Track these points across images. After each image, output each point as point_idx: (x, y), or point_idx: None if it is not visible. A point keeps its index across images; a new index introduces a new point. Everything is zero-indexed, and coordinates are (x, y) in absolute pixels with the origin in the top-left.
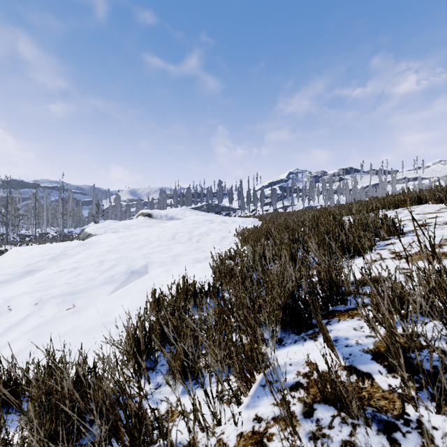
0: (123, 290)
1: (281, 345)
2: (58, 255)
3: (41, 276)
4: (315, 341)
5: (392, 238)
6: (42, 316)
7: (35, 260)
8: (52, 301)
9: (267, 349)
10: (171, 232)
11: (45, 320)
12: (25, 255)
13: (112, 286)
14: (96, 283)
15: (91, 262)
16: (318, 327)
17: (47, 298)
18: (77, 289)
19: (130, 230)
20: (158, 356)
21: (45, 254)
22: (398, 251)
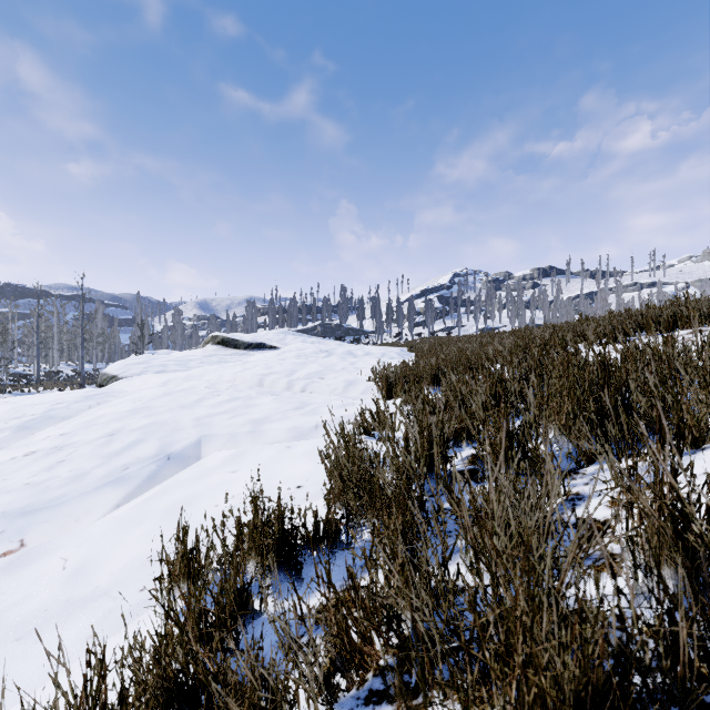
0: (136, 505)
1: None
2: (36, 418)
3: None
4: None
5: None
6: None
7: None
8: None
9: None
10: (257, 372)
11: None
12: None
13: (120, 492)
14: (86, 485)
15: (93, 434)
16: None
17: None
18: (43, 500)
19: (188, 368)
20: None
21: (14, 417)
22: None
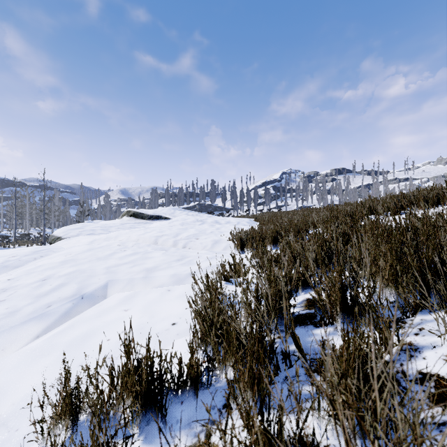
0: (47, 338)
1: None
2: None
3: None
4: None
5: None
6: None
7: None
8: None
9: None
10: (153, 235)
11: None
12: None
13: (41, 325)
14: (15, 320)
15: (31, 279)
16: None
17: None
18: None
19: (109, 231)
20: None
21: None
22: None
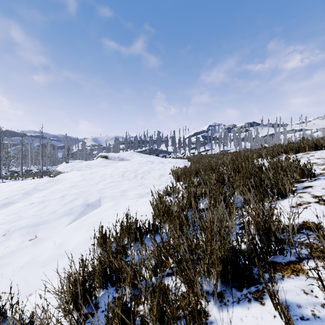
0: (78, 222)
1: (222, 303)
2: (31, 190)
3: (14, 209)
4: (262, 305)
5: (305, 180)
6: (7, 246)
7: (12, 194)
8: (18, 232)
9: (208, 306)
10: (121, 170)
11: (9, 251)
12: (5, 189)
13: (70, 218)
14: (57, 215)
15: (56, 196)
16: (268, 293)
17: (14, 229)
18: (41, 221)
19: (91, 168)
20: (98, 302)
21: (21, 189)
22: (319, 195)
